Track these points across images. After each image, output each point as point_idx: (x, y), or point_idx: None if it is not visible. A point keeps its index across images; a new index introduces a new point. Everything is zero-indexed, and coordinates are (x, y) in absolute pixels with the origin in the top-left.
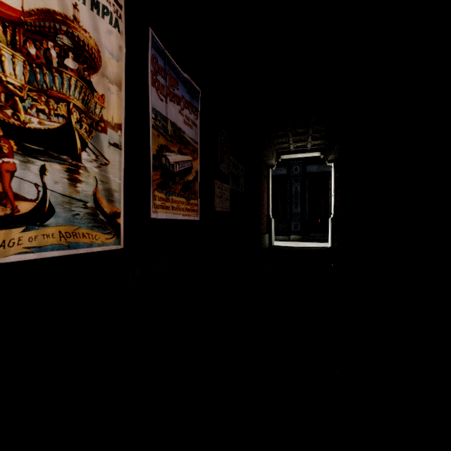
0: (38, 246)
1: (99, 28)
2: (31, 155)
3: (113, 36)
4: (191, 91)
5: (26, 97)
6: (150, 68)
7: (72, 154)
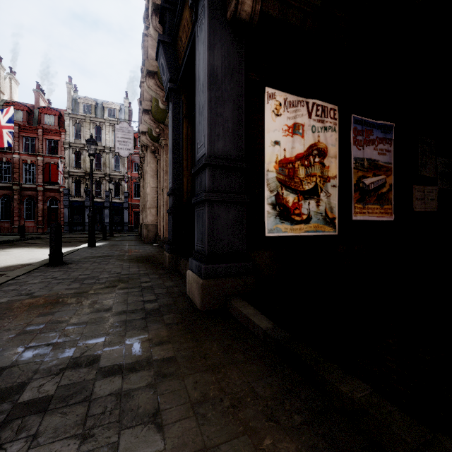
0: (307, 231)
1: (326, 138)
2: (306, 199)
3: (332, 136)
4: (384, 129)
5: (304, 180)
6: (352, 136)
7: (317, 195)
